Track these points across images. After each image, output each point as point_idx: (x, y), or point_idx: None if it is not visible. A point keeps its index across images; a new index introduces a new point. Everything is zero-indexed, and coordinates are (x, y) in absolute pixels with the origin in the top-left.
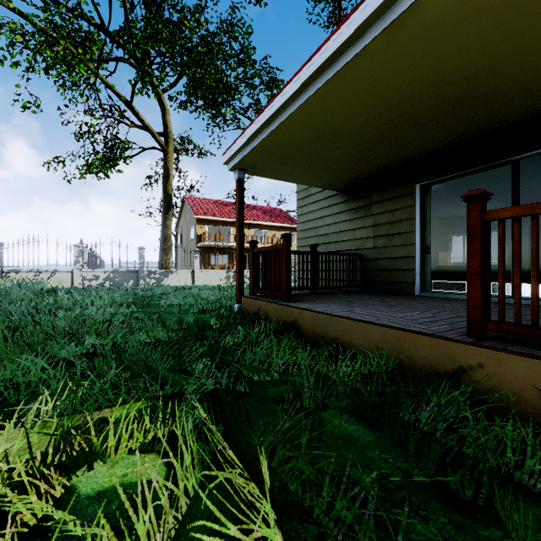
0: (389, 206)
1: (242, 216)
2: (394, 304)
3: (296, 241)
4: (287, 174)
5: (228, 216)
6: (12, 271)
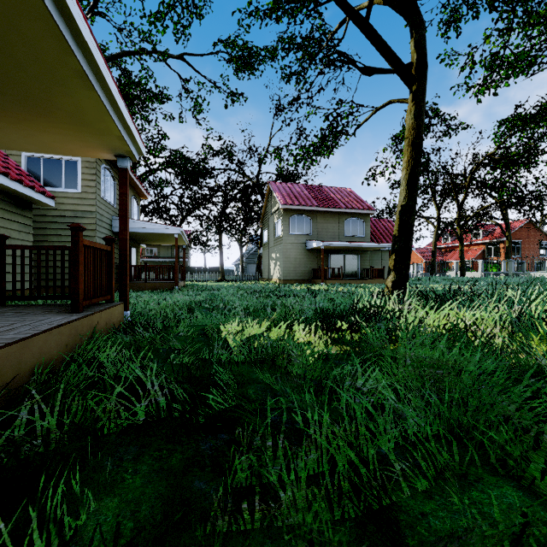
0: None
1: None
2: None
3: None
4: None
5: None
6: None
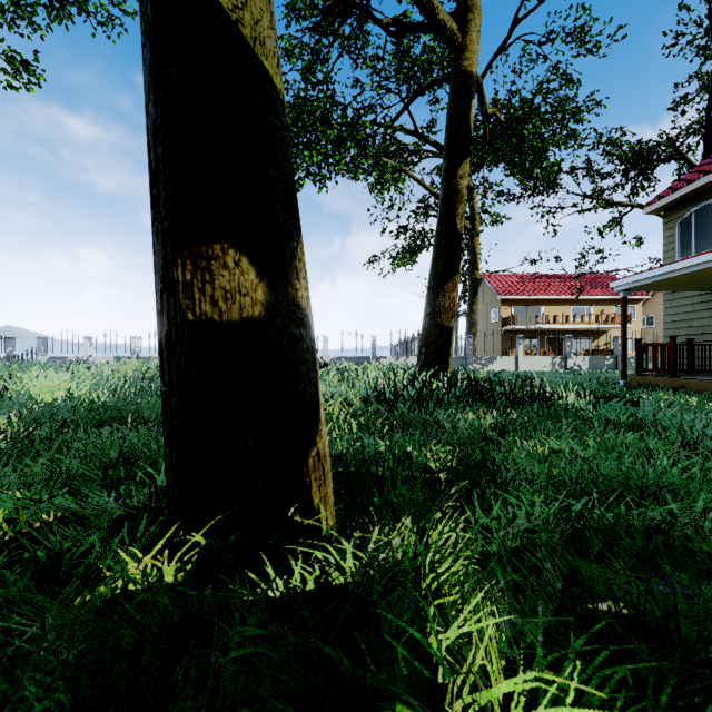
0: None
1: (626, 322)
2: None
3: (636, 317)
4: (664, 288)
5: (538, 294)
6: (382, 357)
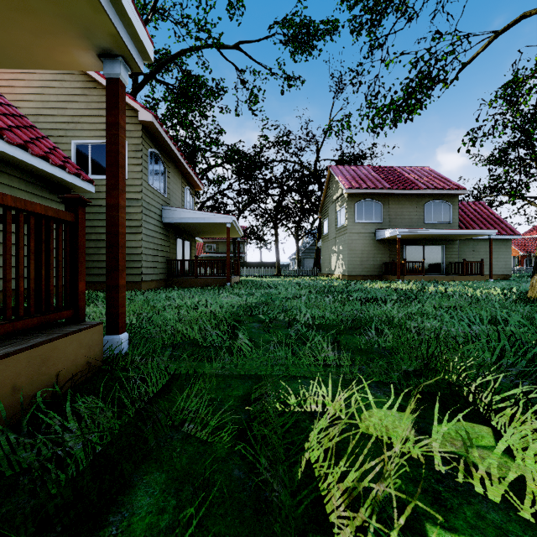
0: None
1: None
2: None
3: None
4: None
5: None
6: None
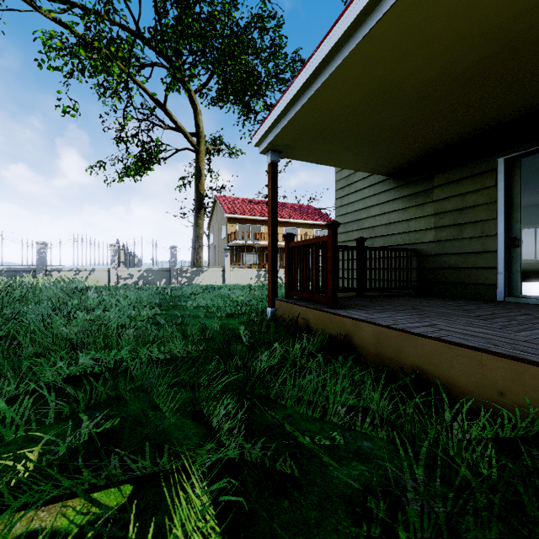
0: (457, 189)
1: (275, 206)
2: (485, 315)
3: None
4: (329, 155)
5: (259, 215)
6: (54, 270)
